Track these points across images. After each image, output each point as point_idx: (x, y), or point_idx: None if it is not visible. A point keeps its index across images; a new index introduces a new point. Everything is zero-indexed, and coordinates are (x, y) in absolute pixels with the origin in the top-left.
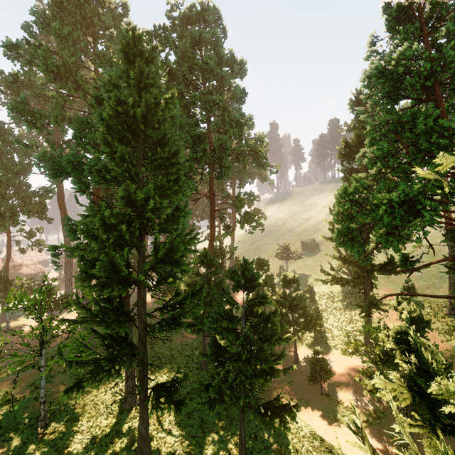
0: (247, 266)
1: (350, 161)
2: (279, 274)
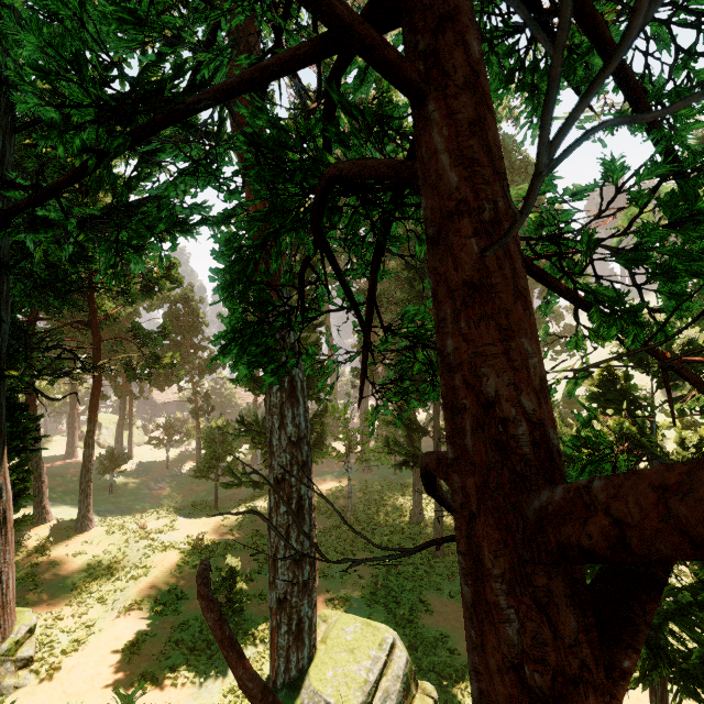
0: None
1: None
2: None
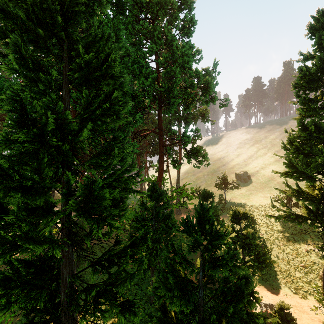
0: (204, 212)
1: (306, 91)
2: (218, 202)
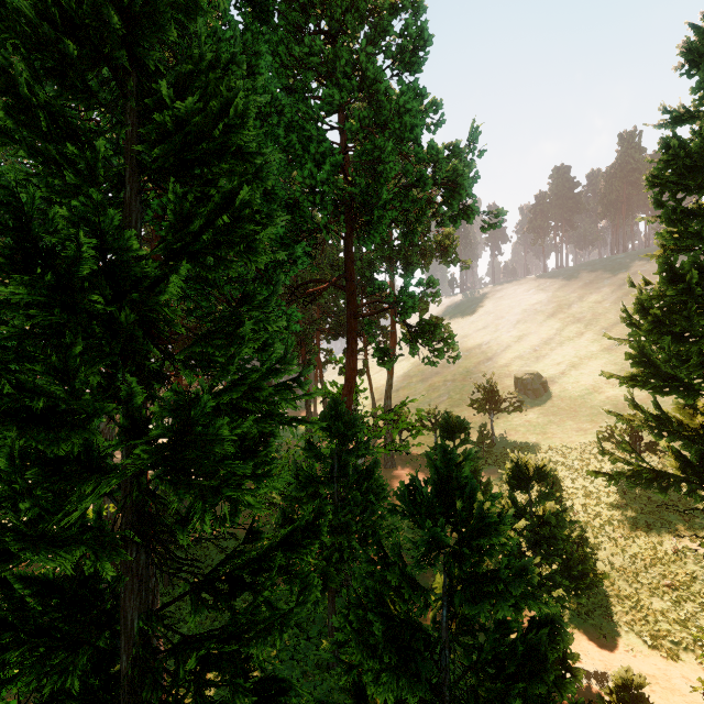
0: (451, 469)
1: (676, 193)
2: (478, 440)
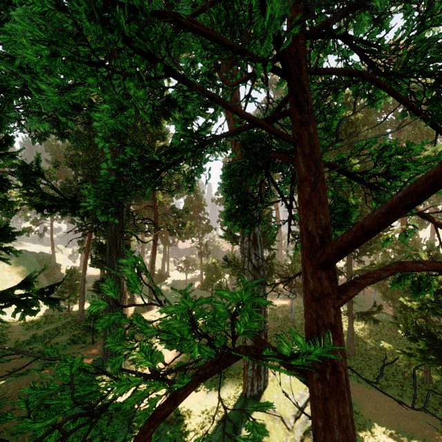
0: (432, 248)
1: None
2: None
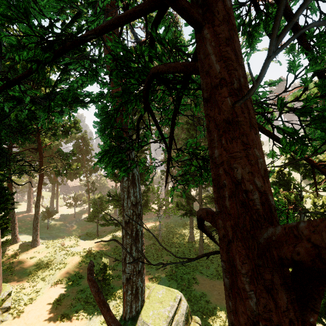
0: None
1: None
2: None
